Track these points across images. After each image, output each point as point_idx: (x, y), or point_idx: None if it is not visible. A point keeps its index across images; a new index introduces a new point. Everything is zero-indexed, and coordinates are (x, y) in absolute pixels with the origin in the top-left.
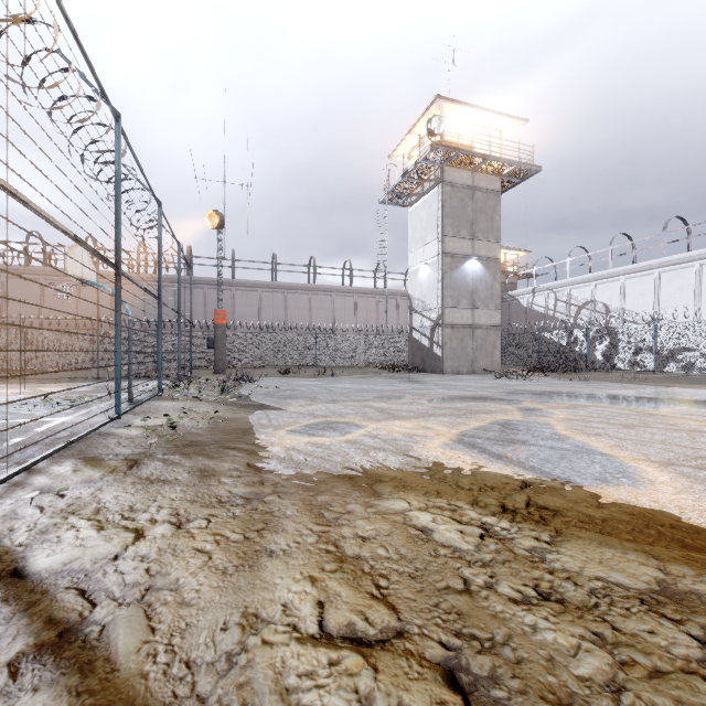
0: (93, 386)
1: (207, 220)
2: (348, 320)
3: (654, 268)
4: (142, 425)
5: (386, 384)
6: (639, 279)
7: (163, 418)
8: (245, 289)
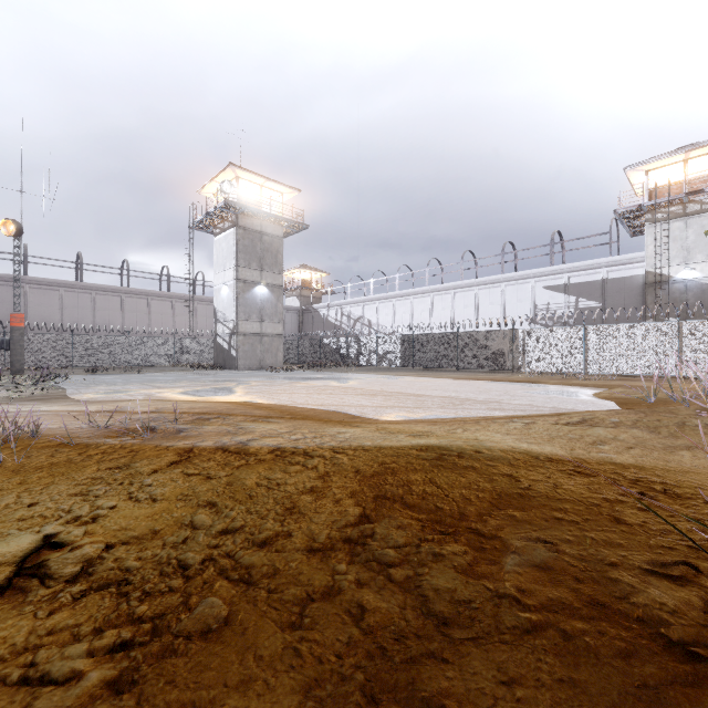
0: None
1: (2, 226)
2: (165, 323)
3: (393, 298)
4: None
5: (180, 376)
6: (386, 304)
7: (0, 394)
8: (42, 287)
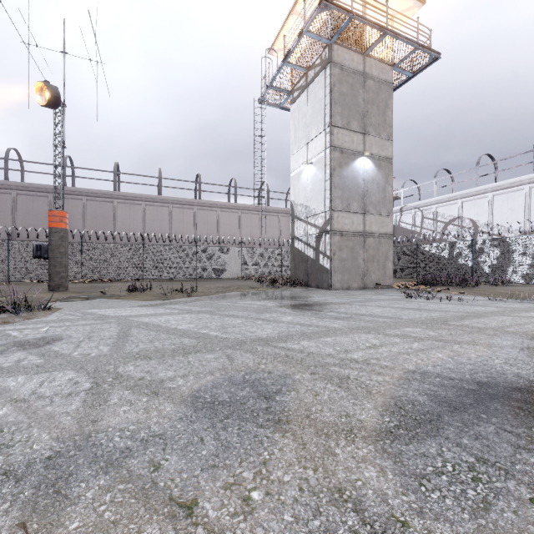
0: None
1: (37, 95)
2: (232, 235)
3: (524, 184)
4: None
5: (256, 314)
6: (507, 195)
7: None
8: (128, 202)
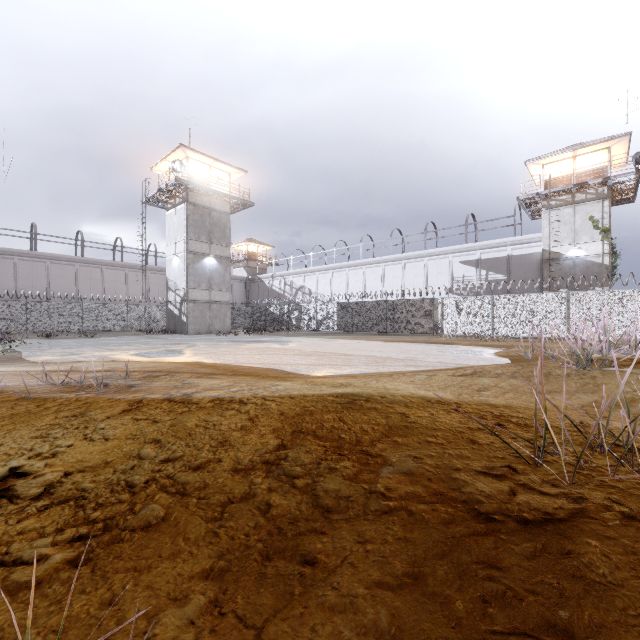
0: None
1: None
2: (118, 291)
3: (331, 269)
4: None
5: (132, 340)
6: (324, 275)
7: None
8: None
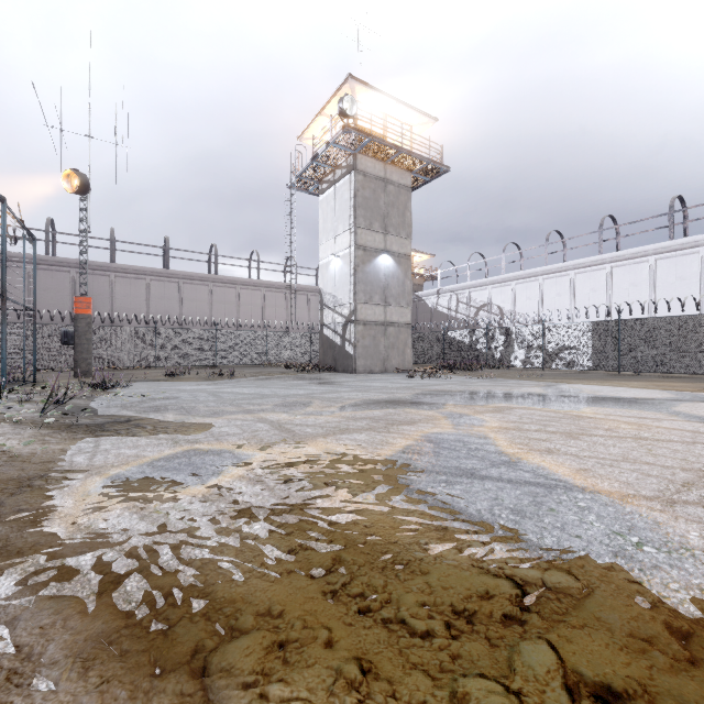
0: None
1: (64, 181)
2: (254, 316)
3: (539, 275)
4: None
5: (292, 387)
6: (527, 285)
7: None
8: (128, 276)
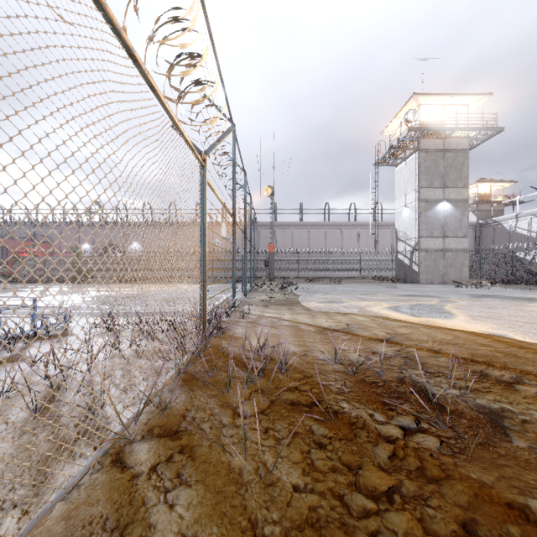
0: (217, 285)
1: (265, 191)
2: (352, 245)
3: None
4: (257, 298)
5: (372, 288)
6: None
7: (262, 297)
8: (283, 227)
